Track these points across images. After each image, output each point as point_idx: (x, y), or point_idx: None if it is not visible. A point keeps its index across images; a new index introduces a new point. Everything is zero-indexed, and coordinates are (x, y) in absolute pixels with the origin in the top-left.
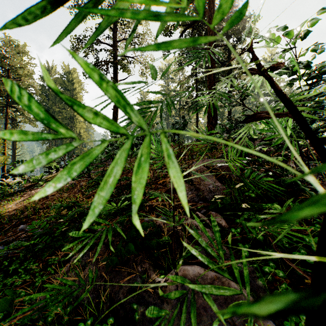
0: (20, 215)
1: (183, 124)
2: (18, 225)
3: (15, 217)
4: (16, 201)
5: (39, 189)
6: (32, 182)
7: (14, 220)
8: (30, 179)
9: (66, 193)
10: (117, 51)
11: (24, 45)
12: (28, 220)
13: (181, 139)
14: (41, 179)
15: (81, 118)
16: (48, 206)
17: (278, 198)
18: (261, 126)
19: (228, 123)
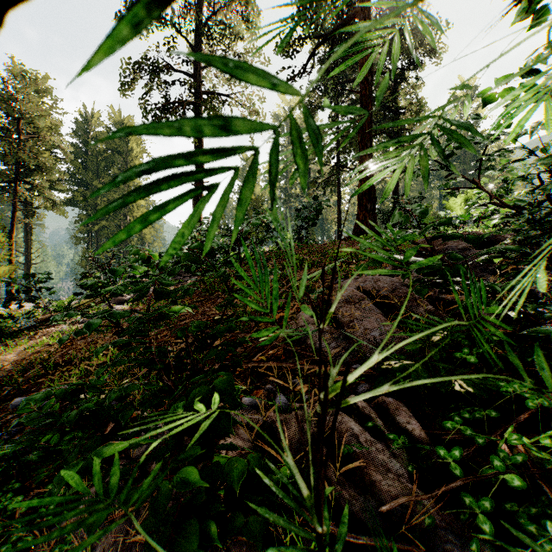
0: (19, 377)
1: (316, 210)
2: (13, 397)
3: (10, 380)
4: (20, 348)
5: (63, 326)
6: (53, 311)
7: (7, 387)
8: (49, 306)
9: (106, 335)
10: (201, 85)
11: (45, 77)
12: (33, 388)
13: (311, 236)
14: (68, 306)
15: (142, 201)
16: (71, 359)
17: (527, 366)
18: (454, 212)
19: (418, 206)
